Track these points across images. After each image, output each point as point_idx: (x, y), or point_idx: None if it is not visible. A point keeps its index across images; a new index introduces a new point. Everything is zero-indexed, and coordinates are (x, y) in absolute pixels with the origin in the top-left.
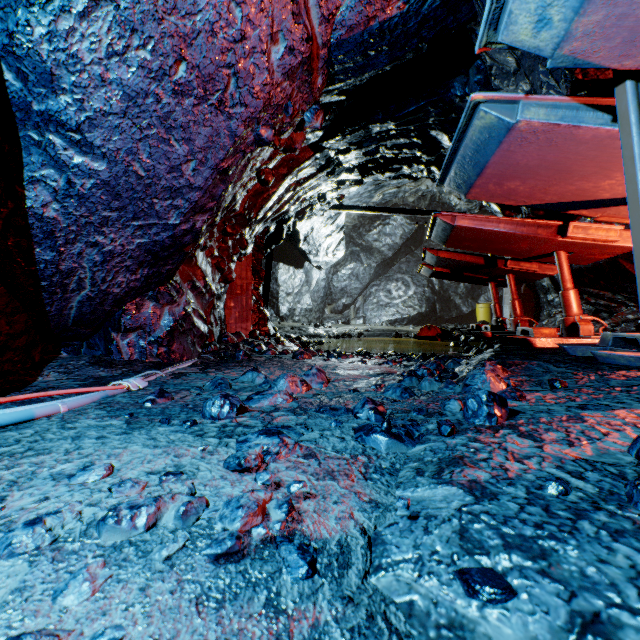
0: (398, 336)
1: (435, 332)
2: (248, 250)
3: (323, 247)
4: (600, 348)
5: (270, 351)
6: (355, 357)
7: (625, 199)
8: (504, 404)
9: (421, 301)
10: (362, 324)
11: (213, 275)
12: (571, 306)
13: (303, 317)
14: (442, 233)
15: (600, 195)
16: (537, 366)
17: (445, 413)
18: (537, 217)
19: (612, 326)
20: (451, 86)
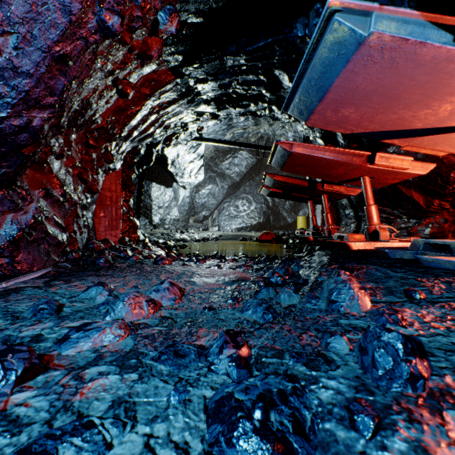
0: (244, 240)
1: (271, 237)
2: (117, 166)
3: (187, 171)
4: (413, 252)
5: (134, 257)
6: (212, 260)
7: (432, 129)
8: (424, 353)
9: (260, 214)
10: (217, 231)
11: (75, 185)
12: (373, 218)
13: (172, 225)
14: (281, 159)
15: (414, 125)
16: (377, 271)
17: (332, 358)
18: (351, 149)
19: (391, 232)
20: (294, 26)
